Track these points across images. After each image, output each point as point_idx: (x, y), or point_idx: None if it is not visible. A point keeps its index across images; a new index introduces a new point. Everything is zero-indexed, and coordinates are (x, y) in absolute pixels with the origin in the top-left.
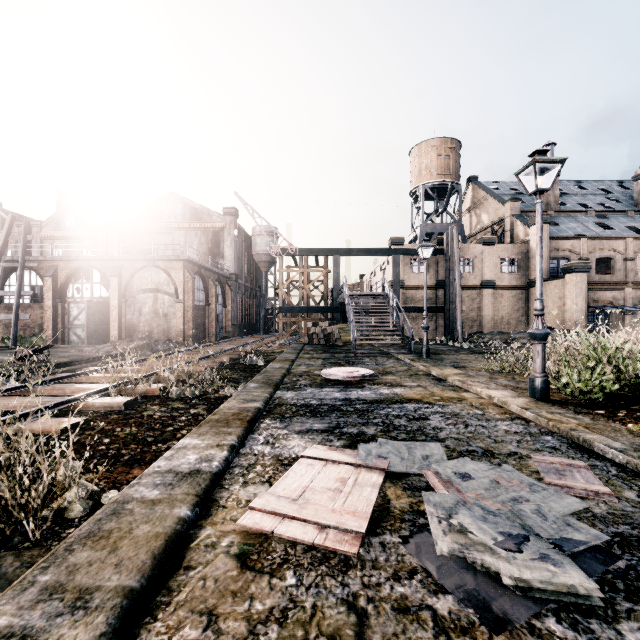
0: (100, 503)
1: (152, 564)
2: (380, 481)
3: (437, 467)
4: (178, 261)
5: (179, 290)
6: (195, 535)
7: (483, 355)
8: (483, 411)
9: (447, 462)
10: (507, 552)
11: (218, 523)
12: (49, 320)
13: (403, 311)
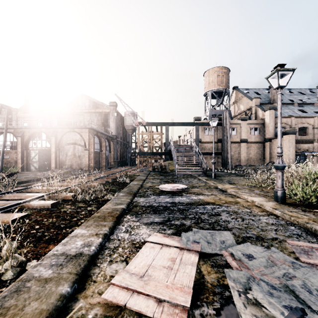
0: (25, 269)
1: None
2: (196, 260)
3: (231, 250)
4: (86, 128)
5: (86, 143)
6: (71, 307)
7: (243, 177)
8: (250, 210)
9: (237, 246)
10: None
11: (89, 296)
12: (19, 159)
13: (201, 154)
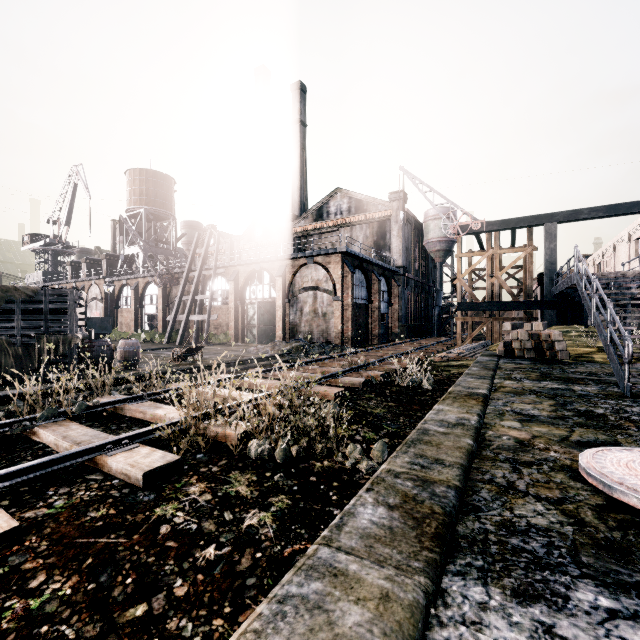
0: None
1: None
2: None
3: None
4: (336, 254)
5: (337, 287)
6: None
7: None
8: None
9: None
10: None
11: None
12: (232, 320)
13: None
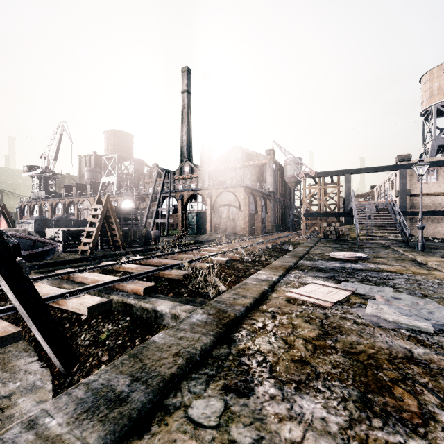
0: None
1: (260, 295)
2: (348, 294)
3: (382, 293)
4: (240, 187)
5: (241, 204)
6: (270, 294)
7: None
8: (441, 281)
9: (389, 293)
10: (396, 315)
11: (277, 293)
12: (180, 222)
13: (401, 215)
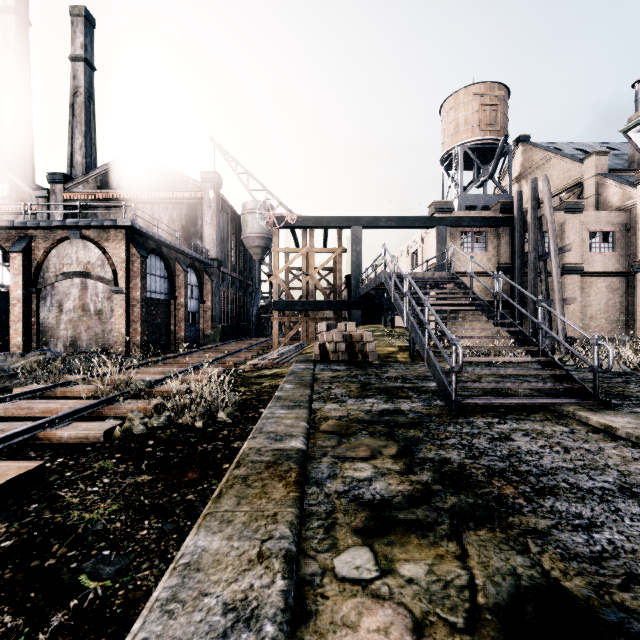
0: None
1: None
2: None
3: None
4: (117, 229)
5: (119, 274)
6: None
7: None
8: None
9: None
10: None
11: None
12: None
13: (541, 300)
